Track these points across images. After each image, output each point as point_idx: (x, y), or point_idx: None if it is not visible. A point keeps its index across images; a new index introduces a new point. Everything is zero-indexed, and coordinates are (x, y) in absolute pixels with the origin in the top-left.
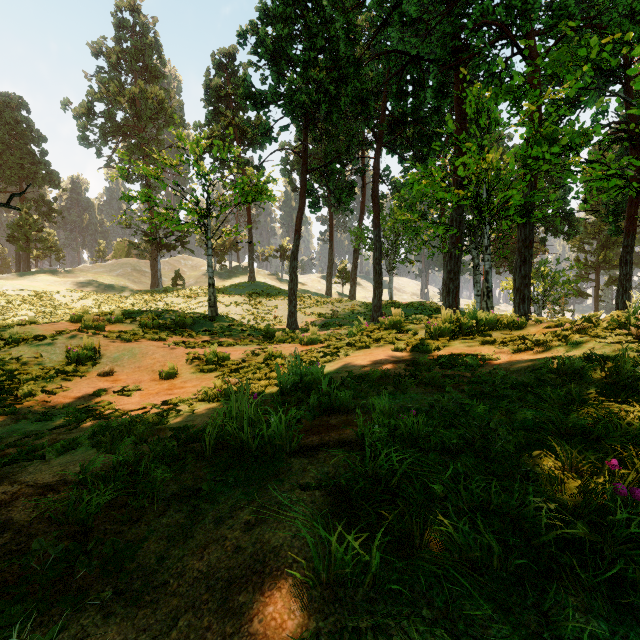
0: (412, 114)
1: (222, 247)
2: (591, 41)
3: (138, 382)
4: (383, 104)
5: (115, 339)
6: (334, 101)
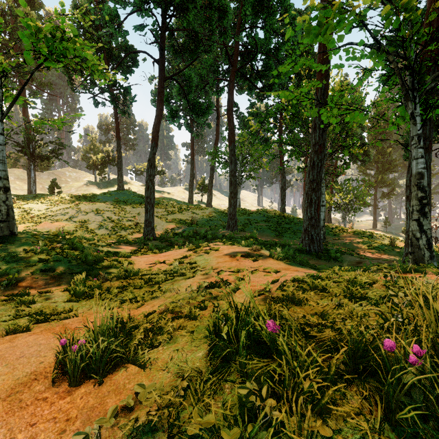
0: (264, 39)
1: (101, 162)
2: None
3: None
4: (237, 33)
5: None
6: None
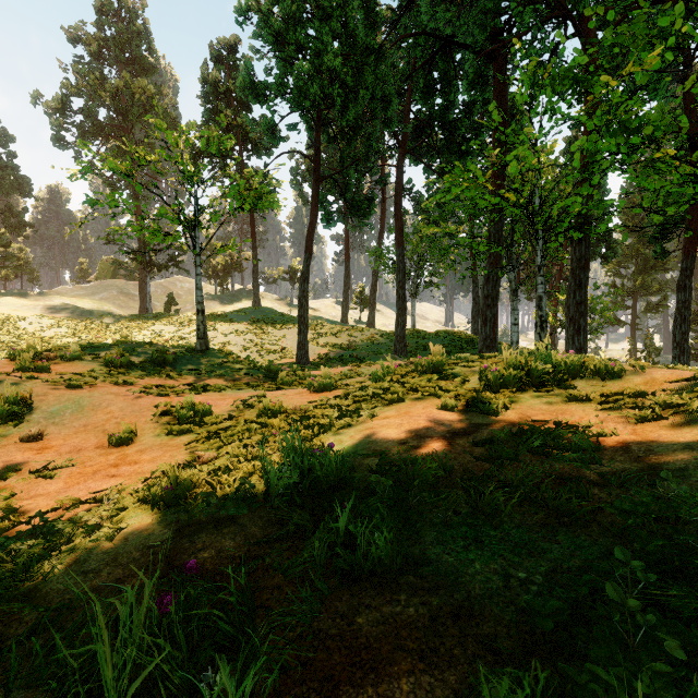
0: (440, 116)
1: (224, 268)
2: (676, 7)
3: (76, 451)
4: (407, 105)
5: (60, 384)
6: (351, 95)
